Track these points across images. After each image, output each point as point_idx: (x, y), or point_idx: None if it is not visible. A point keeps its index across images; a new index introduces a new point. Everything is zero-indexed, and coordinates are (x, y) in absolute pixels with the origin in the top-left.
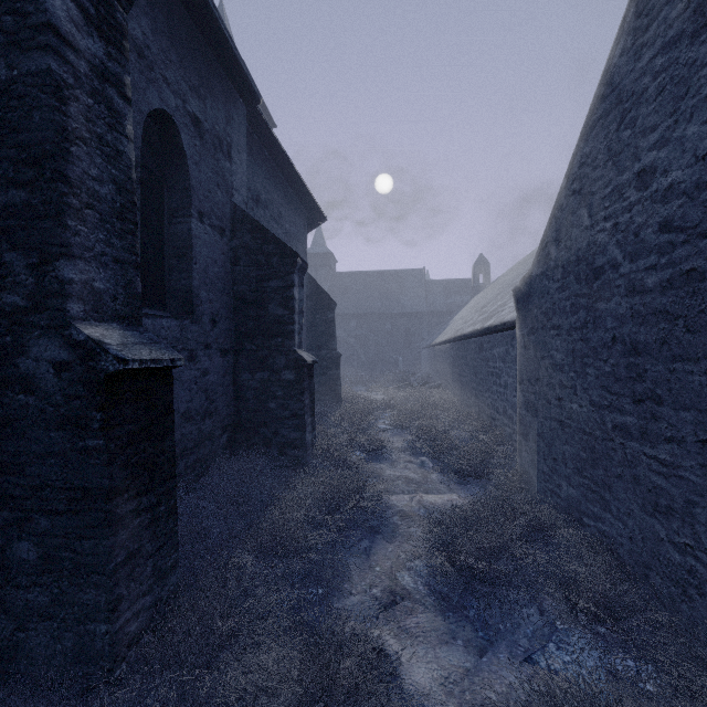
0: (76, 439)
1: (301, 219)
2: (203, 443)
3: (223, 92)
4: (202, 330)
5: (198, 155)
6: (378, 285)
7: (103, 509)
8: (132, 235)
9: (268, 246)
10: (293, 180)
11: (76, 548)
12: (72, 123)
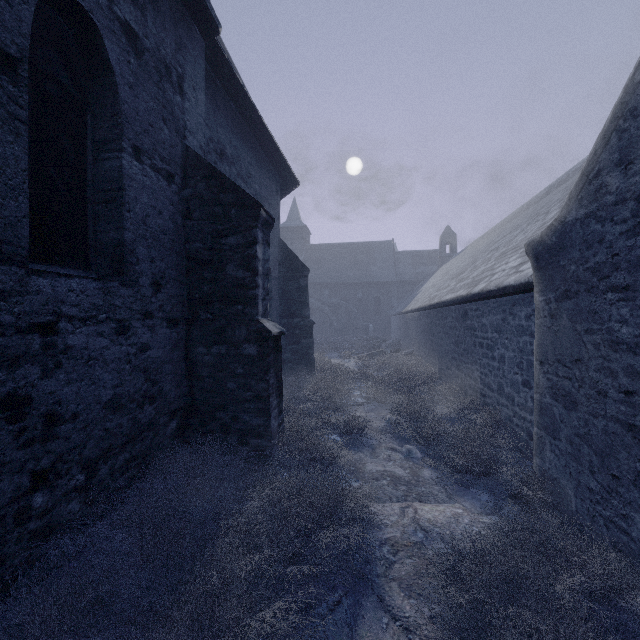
0: None
1: (272, 182)
2: (141, 436)
3: (172, 11)
4: (139, 295)
5: (133, 75)
6: (349, 256)
7: None
8: None
9: (226, 196)
10: (263, 138)
11: None
12: None
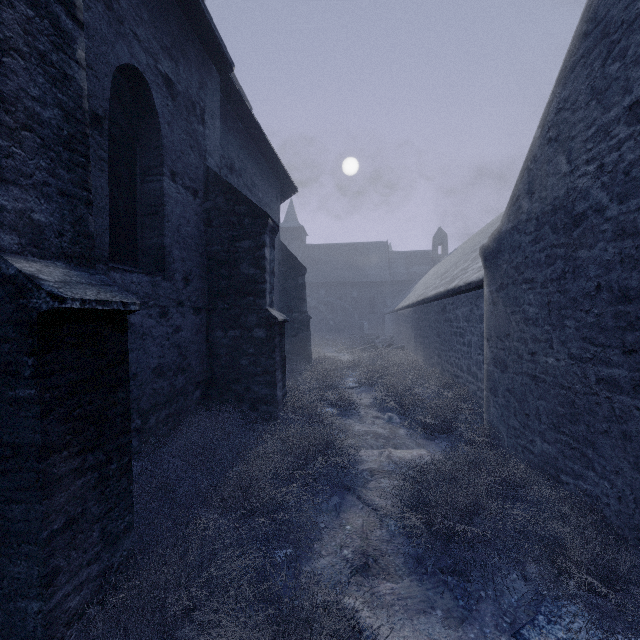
0: (5, 388)
1: (273, 189)
2: (176, 398)
3: (196, 57)
4: (175, 288)
5: (170, 115)
6: (345, 256)
7: (35, 469)
8: (82, 169)
9: (240, 208)
10: (266, 151)
11: (5, 513)
12: (5, 30)
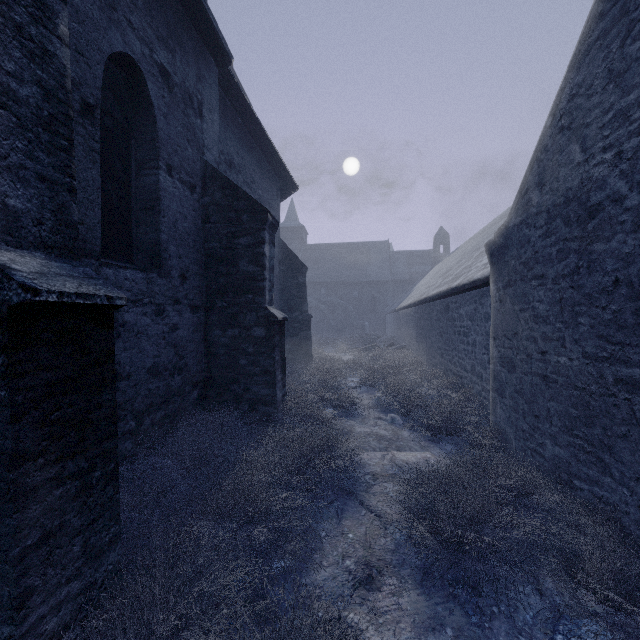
0: None
1: (273, 187)
2: (172, 399)
3: (194, 49)
4: (171, 285)
5: (166, 107)
6: (346, 256)
7: (5, 479)
8: (65, 153)
9: (239, 203)
10: (265, 148)
11: None
12: None
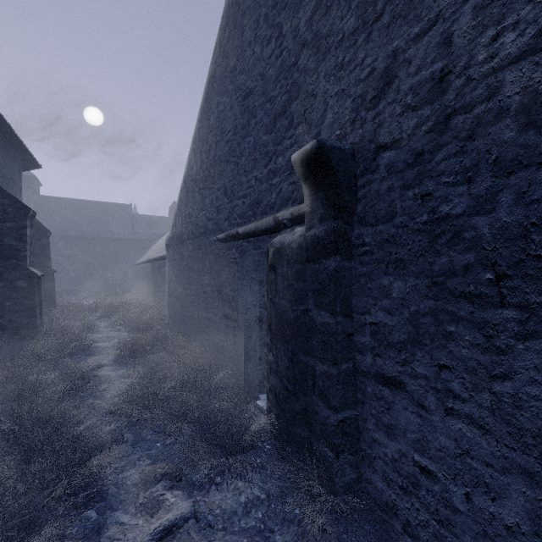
0: None
1: (16, 164)
2: None
3: None
4: None
5: None
6: (88, 213)
7: None
8: None
9: (5, 200)
10: (11, 138)
11: None
12: None
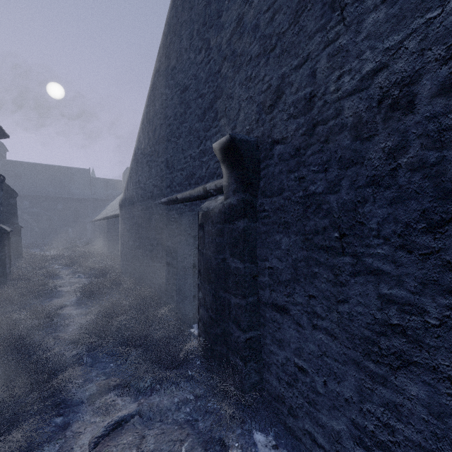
0: None
1: None
2: None
3: None
4: None
5: None
6: (51, 176)
7: None
8: None
9: None
10: None
11: None
12: None
